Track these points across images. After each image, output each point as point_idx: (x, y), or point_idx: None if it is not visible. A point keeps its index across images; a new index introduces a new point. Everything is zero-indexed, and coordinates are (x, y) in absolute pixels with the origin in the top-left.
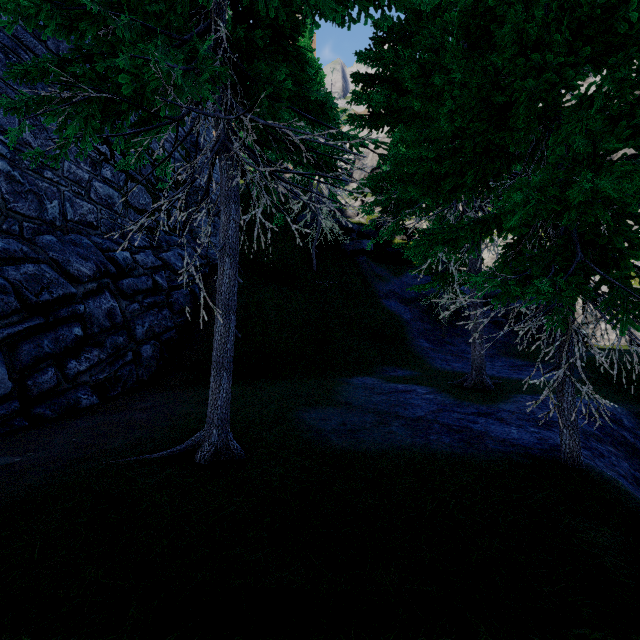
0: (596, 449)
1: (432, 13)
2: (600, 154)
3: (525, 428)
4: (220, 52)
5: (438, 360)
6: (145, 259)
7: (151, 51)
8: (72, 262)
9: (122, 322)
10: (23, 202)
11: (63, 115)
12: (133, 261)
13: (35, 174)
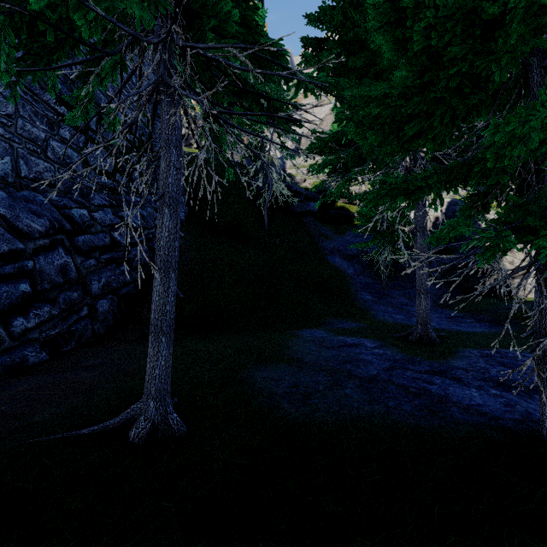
0: None
1: None
2: None
3: (486, 390)
4: None
5: (380, 312)
6: (103, 217)
7: None
8: (22, 218)
9: (77, 278)
10: None
11: None
12: (90, 218)
13: None
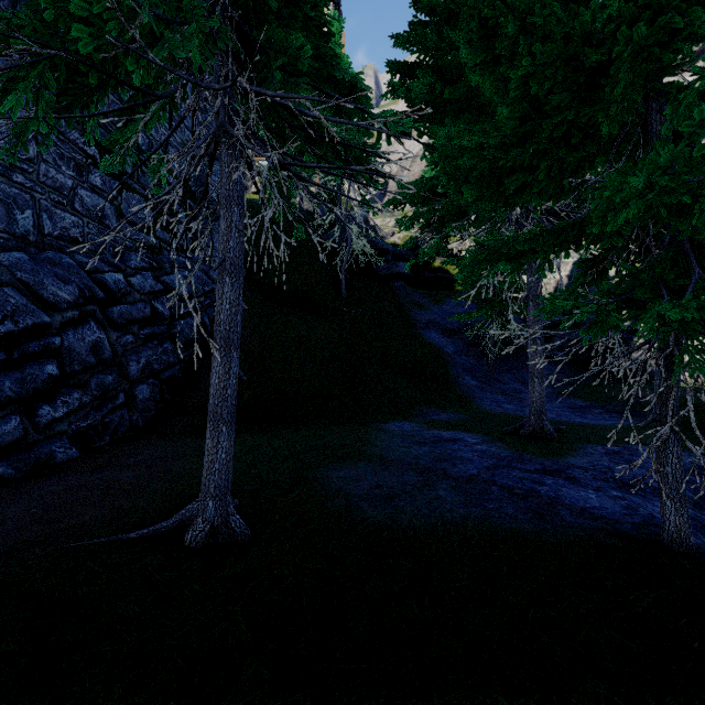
0: (696, 519)
1: None
2: None
3: (605, 492)
4: (218, 8)
5: (487, 400)
6: (142, 282)
7: None
8: (47, 285)
9: (112, 357)
10: None
11: (1, 82)
12: (127, 285)
13: (1, 177)
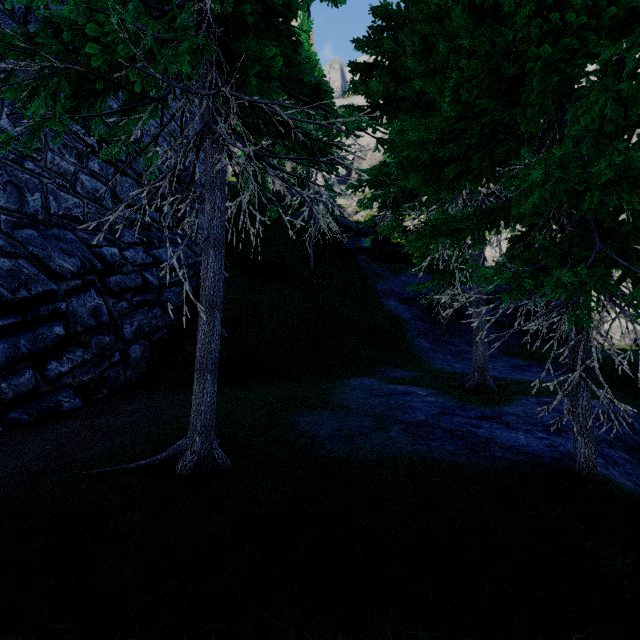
0: (609, 456)
1: (432, 1)
2: (630, 126)
3: (533, 433)
4: (204, 25)
5: (438, 360)
6: (135, 256)
7: (110, 1)
8: (54, 257)
9: (109, 321)
10: (1, 194)
11: (27, 90)
12: (122, 258)
13: (14, 164)
